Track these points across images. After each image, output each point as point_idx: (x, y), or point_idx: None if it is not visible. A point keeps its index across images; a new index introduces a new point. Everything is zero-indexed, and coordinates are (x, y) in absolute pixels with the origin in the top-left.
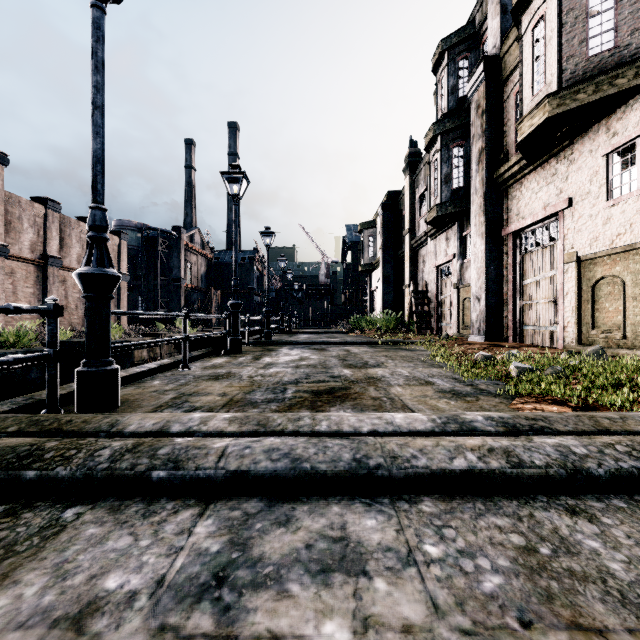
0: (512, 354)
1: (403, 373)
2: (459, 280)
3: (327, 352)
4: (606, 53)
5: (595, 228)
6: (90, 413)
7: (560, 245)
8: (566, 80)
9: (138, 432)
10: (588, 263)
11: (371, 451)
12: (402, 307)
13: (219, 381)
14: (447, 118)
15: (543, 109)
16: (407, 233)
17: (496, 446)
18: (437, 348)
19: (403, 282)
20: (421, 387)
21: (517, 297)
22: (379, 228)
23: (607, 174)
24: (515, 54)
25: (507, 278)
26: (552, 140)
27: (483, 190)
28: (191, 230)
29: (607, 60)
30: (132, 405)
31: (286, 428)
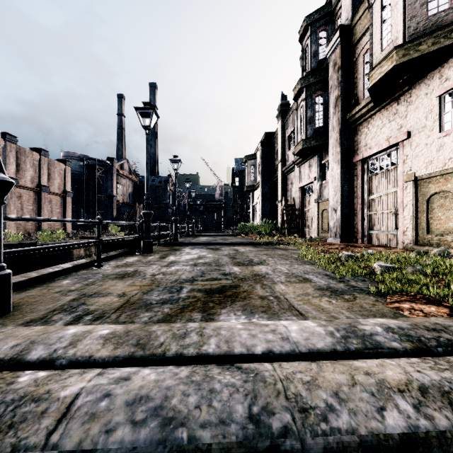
0: (370, 254)
1: (283, 270)
2: (319, 196)
3: (220, 251)
4: (442, 13)
5: (430, 154)
6: None
7: (400, 168)
8: (410, 35)
9: None
10: (423, 182)
11: (272, 398)
12: (275, 217)
13: (124, 280)
14: (311, 74)
15: (391, 59)
16: (279, 162)
17: (426, 382)
18: (304, 248)
19: (276, 199)
20: (301, 284)
21: (365, 209)
22: (259, 159)
23: (440, 111)
24: (364, 23)
25: (357, 194)
26: (395, 86)
27: (339, 127)
28: (121, 160)
29: (443, 19)
30: (25, 309)
31: (168, 349)
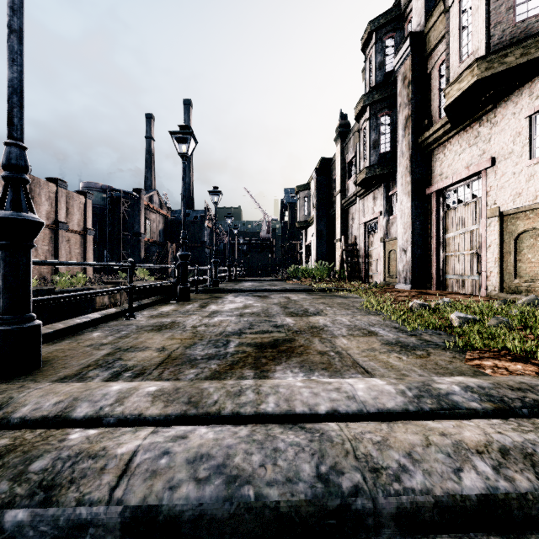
0: (446, 303)
1: (344, 322)
2: (385, 234)
3: (269, 299)
4: (532, 19)
5: (518, 185)
6: (2, 377)
7: (483, 201)
8: (494, 45)
9: (30, 417)
10: (510, 217)
11: (340, 458)
12: (333, 258)
13: (161, 332)
14: (375, 90)
15: (471, 73)
16: (338, 194)
17: (508, 444)
18: (368, 295)
19: (334, 237)
20: (366, 338)
21: (440, 249)
22: (313, 190)
23: (530, 134)
24: (439, 29)
25: (431, 232)
26: (477, 104)
27: (409, 153)
28: (150, 192)
29: (533, 25)
30: (56, 365)
31: (223, 408)
